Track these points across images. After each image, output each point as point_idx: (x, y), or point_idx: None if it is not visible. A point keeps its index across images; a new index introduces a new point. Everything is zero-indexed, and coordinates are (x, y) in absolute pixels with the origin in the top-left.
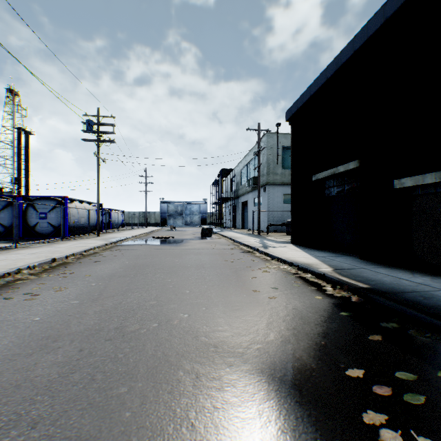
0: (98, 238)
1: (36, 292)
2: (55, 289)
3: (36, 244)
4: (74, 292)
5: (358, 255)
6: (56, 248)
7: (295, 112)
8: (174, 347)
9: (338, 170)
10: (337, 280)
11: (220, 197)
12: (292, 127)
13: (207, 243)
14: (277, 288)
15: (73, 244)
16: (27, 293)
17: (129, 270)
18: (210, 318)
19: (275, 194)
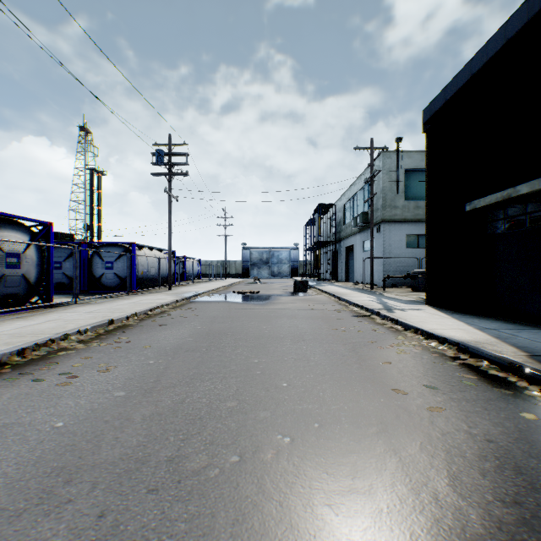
0: (169, 293)
1: (75, 371)
2: (101, 367)
3: (98, 300)
4: (123, 375)
5: None
6: (119, 305)
7: (440, 108)
8: (271, 532)
9: (517, 191)
10: None
11: (317, 241)
12: (428, 135)
13: (302, 301)
14: (435, 387)
15: (138, 301)
16: (64, 372)
17: (200, 340)
18: (331, 451)
19: (395, 235)
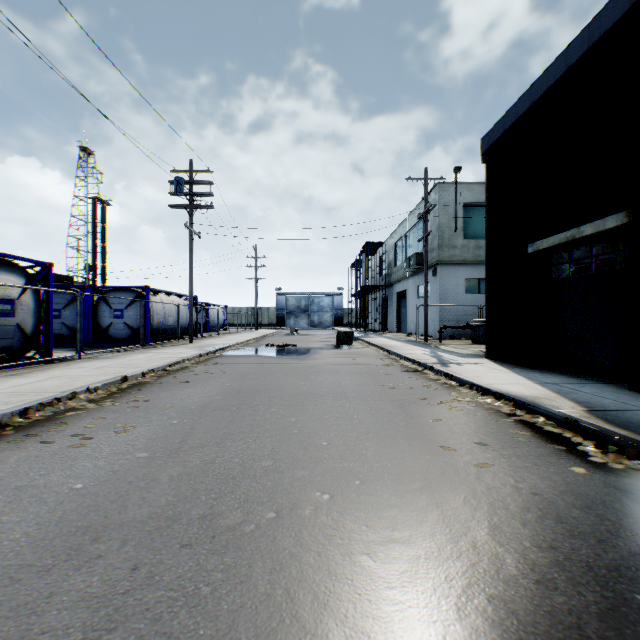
0: (190, 346)
1: (89, 433)
2: (118, 427)
3: (106, 354)
4: (144, 435)
5: (621, 382)
6: (132, 360)
7: (498, 138)
8: (309, 578)
9: (581, 232)
10: (609, 435)
11: (364, 285)
12: (487, 167)
13: (346, 355)
14: (486, 444)
15: (155, 355)
16: (76, 433)
17: (230, 398)
18: (372, 507)
19: (453, 279)
